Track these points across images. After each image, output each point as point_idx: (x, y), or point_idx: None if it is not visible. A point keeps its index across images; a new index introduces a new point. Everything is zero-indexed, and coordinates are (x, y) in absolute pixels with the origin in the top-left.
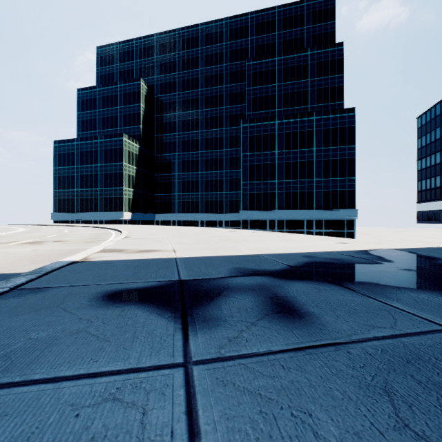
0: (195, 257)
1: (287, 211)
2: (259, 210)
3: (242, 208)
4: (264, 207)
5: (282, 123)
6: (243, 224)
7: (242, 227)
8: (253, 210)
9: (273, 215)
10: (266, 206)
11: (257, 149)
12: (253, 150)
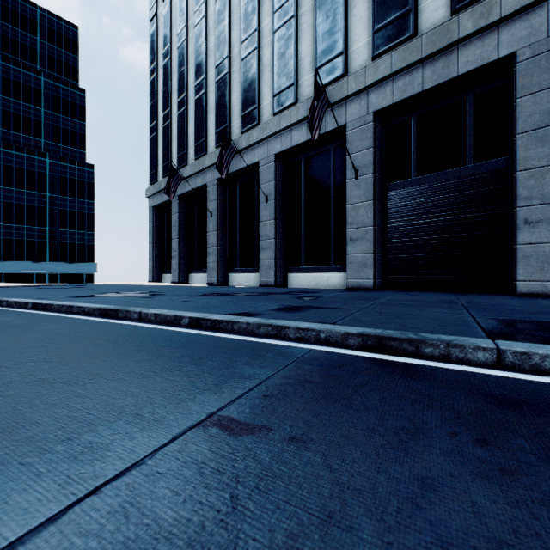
0: None
1: (8, 262)
2: None
3: None
4: None
5: None
6: None
7: None
8: None
9: None
10: None
11: None
12: None
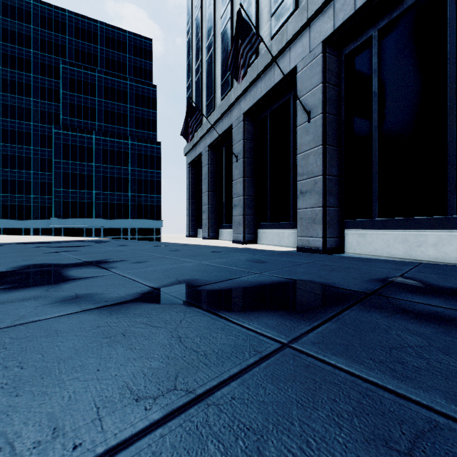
0: None
1: (105, 220)
2: (75, 218)
3: (54, 215)
4: (80, 215)
5: (99, 139)
6: (56, 231)
7: (55, 235)
8: (68, 218)
9: (91, 223)
10: (83, 214)
11: (72, 158)
12: (67, 158)
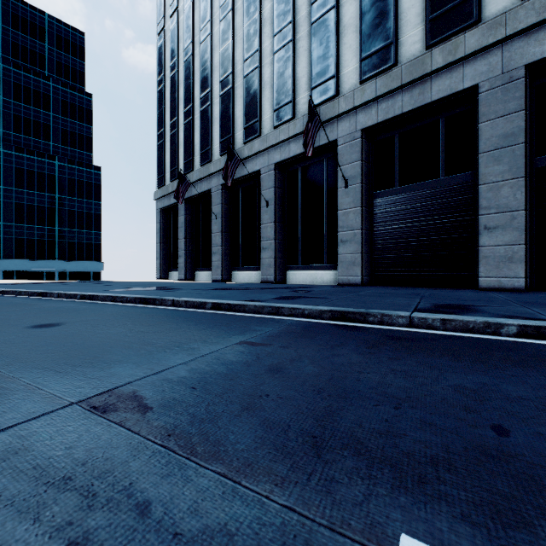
0: None
1: (20, 261)
2: None
3: None
4: None
5: (11, 155)
6: None
7: None
8: None
9: None
10: None
11: None
12: None
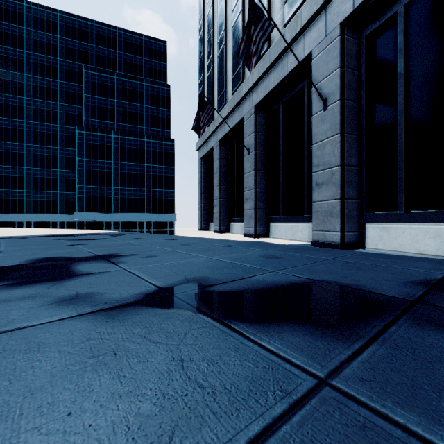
0: (5, 236)
1: (123, 214)
2: (96, 212)
3: (77, 210)
4: (101, 210)
5: (118, 138)
6: (79, 225)
7: (78, 228)
8: (90, 212)
9: (110, 217)
10: (103, 208)
11: (94, 156)
12: (89, 156)
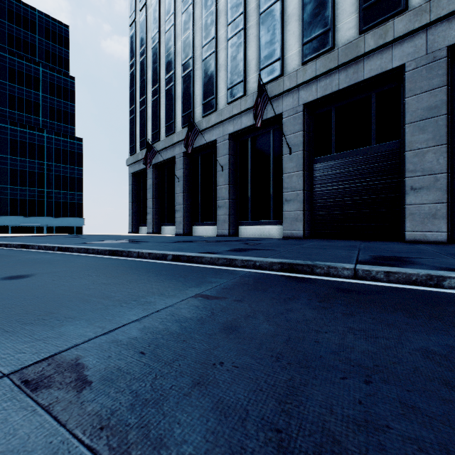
0: None
1: (14, 217)
2: None
3: None
4: None
5: (6, 128)
6: None
7: None
8: None
9: None
10: None
11: None
12: None
